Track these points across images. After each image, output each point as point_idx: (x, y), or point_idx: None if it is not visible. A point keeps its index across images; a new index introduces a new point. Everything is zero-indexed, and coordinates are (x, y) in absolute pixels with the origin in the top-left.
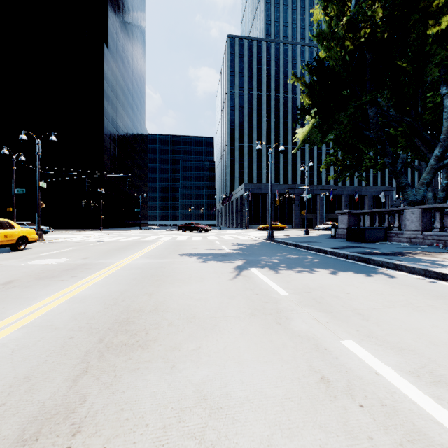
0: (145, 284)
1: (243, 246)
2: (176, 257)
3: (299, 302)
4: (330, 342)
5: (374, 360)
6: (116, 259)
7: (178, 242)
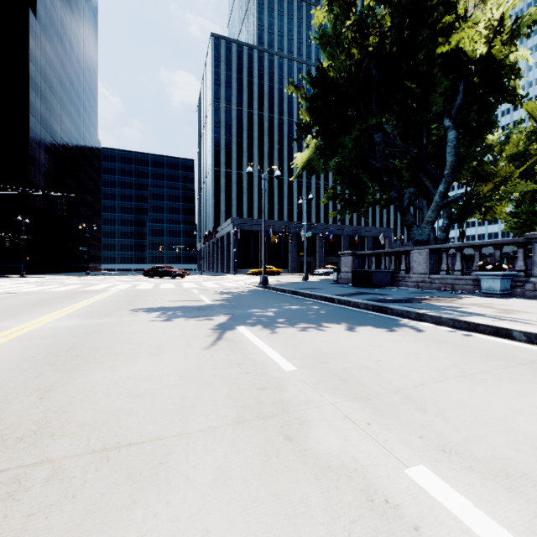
0: (47, 368)
1: (229, 295)
2: (126, 313)
3: (315, 384)
4: (388, 478)
5: (483, 519)
6: (18, 321)
7: (138, 292)
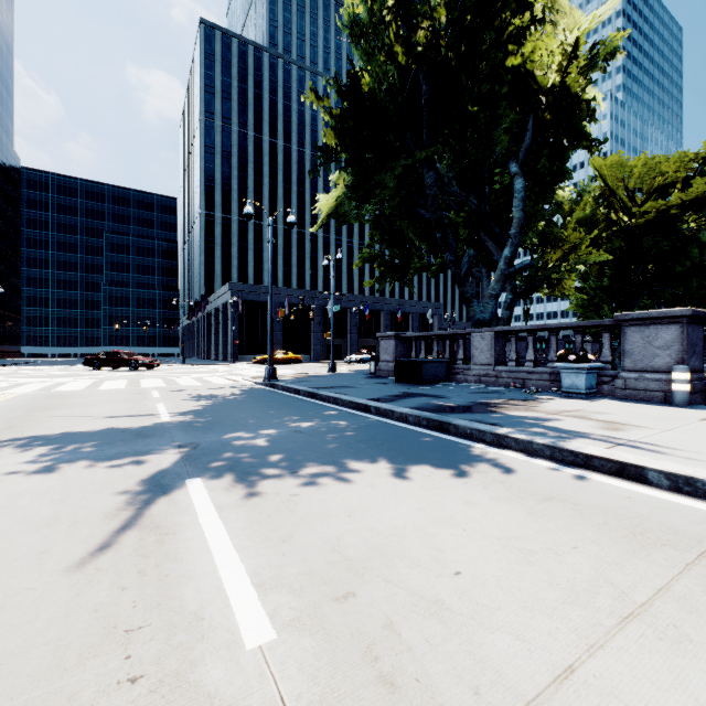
0: None
1: (208, 402)
2: None
3: None
4: None
5: None
6: None
7: (51, 398)
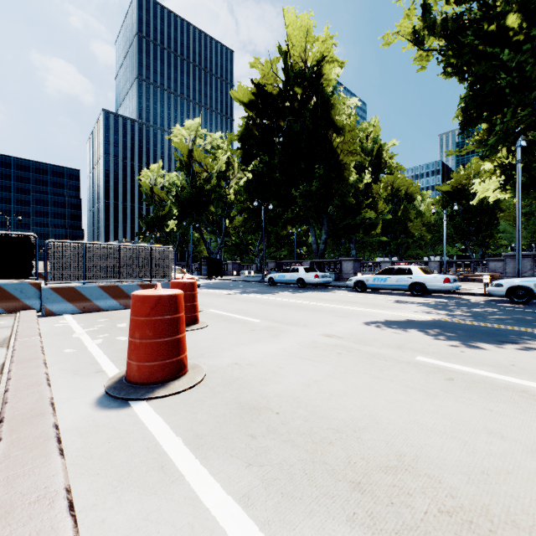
0: None
1: None
2: None
3: None
4: None
5: None
6: None
7: None
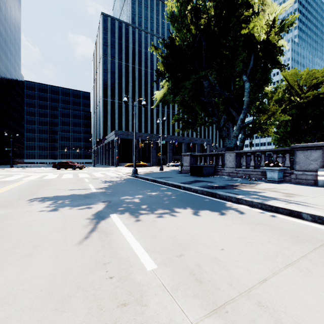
0: None
1: (110, 184)
2: (23, 204)
3: (174, 290)
4: None
5: None
6: None
7: (44, 181)
